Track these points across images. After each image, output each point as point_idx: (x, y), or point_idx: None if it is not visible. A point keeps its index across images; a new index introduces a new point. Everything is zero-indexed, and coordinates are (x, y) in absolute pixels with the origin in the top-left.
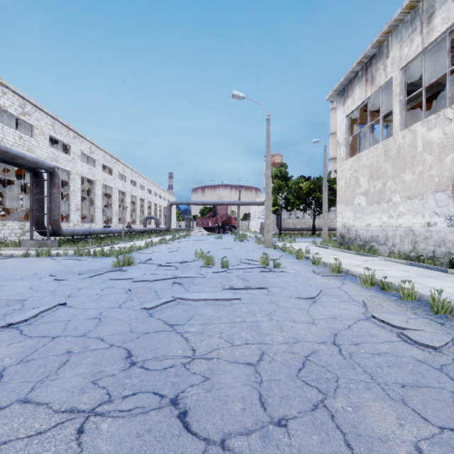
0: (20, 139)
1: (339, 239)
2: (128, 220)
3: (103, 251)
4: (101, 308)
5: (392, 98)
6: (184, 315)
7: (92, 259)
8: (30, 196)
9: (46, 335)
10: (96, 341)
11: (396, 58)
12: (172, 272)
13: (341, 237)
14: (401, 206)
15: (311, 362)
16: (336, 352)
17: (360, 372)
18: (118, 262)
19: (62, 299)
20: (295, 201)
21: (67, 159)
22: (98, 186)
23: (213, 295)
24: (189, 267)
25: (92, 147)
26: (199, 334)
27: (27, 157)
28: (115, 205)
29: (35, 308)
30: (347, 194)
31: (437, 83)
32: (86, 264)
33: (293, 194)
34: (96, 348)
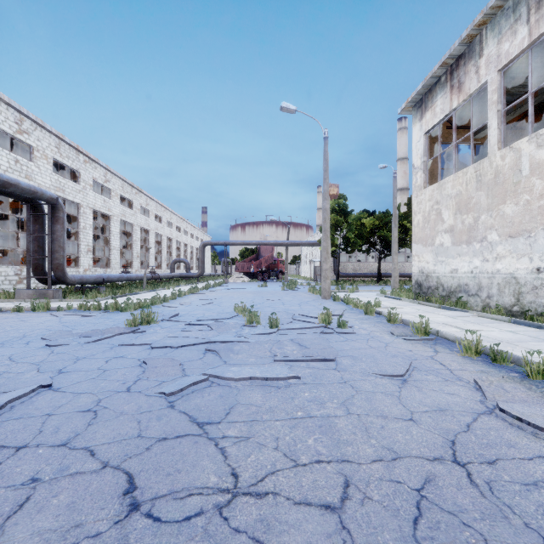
0: (16, 163)
1: (415, 288)
2: (152, 264)
3: (117, 304)
4: (101, 392)
5: (481, 112)
6: (220, 405)
7: (102, 314)
8: (27, 234)
9: (7, 445)
10: (81, 456)
11: (492, 57)
12: (205, 333)
13: (418, 285)
14: (499, 247)
15: (431, 504)
16: (465, 479)
17: (519, 526)
18: (134, 320)
19: (48, 377)
20: (356, 240)
21: (76, 188)
22: (115, 222)
23: (261, 370)
24: (227, 326)
25: (107, 175)
26: (243, 442)
27: (21, 184)
28: (137, 245)
29: (6, 392)
30: (425, 232)
31: (542, 90)
32: (93, 322)
33: (354, 232)
34: (79, 472)
